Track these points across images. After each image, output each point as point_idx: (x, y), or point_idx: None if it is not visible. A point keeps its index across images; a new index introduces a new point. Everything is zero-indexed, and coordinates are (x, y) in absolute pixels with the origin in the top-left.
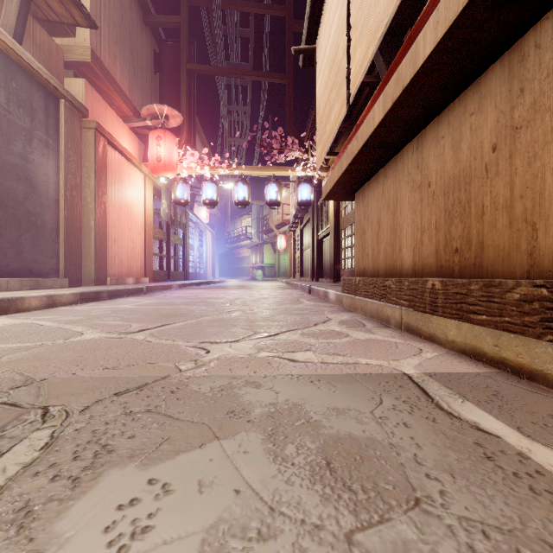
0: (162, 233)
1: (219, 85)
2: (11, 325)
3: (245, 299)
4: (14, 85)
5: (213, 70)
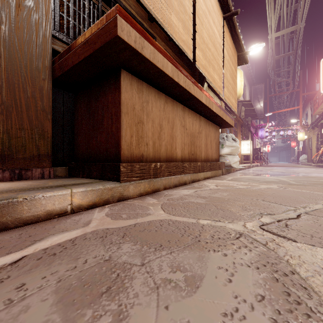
0: None
1: None
2: None
3: None
4: None
5: None
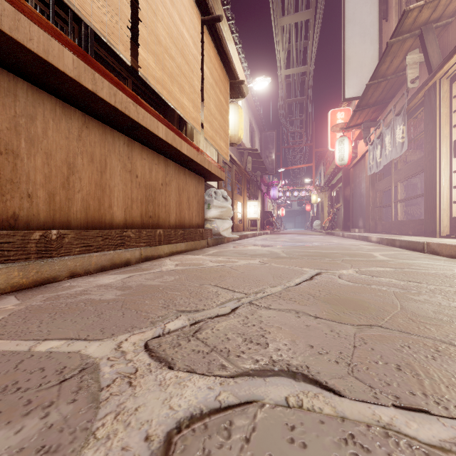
0: None
1: None
2: None
3: None
4: None
5: None
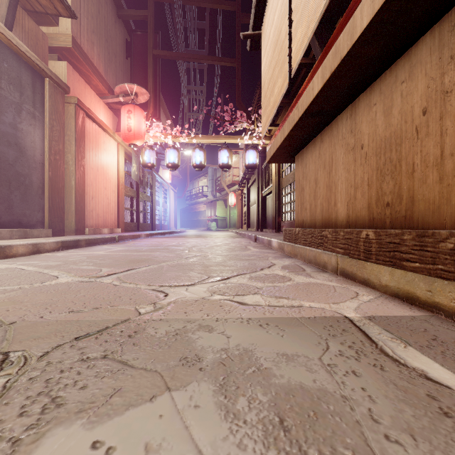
0: (133, 191)
1: (180, 69)
2: None
3: (201, 246)
4: (5, 65)
5: (175, 55)
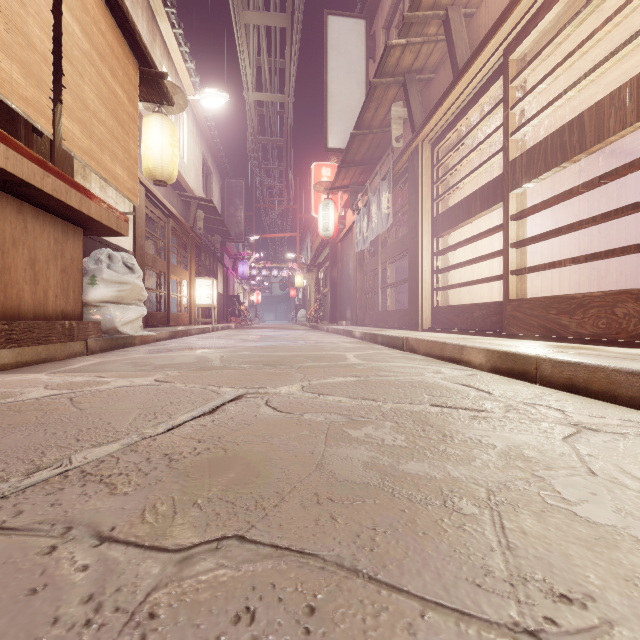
0: None
1: None
2: (485, 404)
3: None
4: None
5: None
